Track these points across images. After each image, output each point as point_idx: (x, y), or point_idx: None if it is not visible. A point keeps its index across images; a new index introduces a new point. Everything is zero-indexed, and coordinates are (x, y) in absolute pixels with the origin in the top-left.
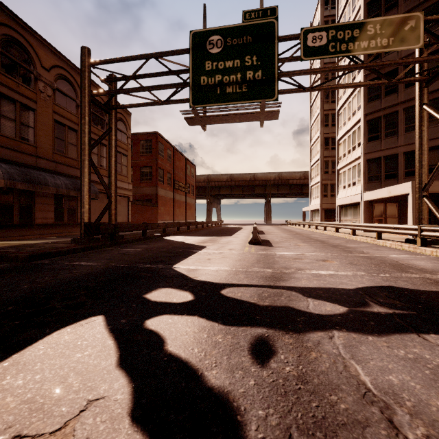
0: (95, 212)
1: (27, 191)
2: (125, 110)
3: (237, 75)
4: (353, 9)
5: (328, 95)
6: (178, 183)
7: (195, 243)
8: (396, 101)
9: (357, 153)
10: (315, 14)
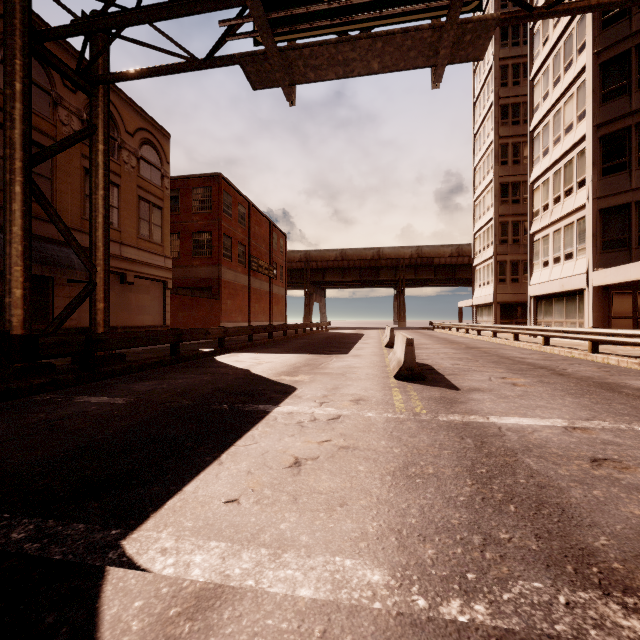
0: None
1: None
2: (159, 128)
3: None
4: None
5: (506, 111)
6: (257, 261)
7: (272, 374)
8: None
9: (575, 199)
10: None
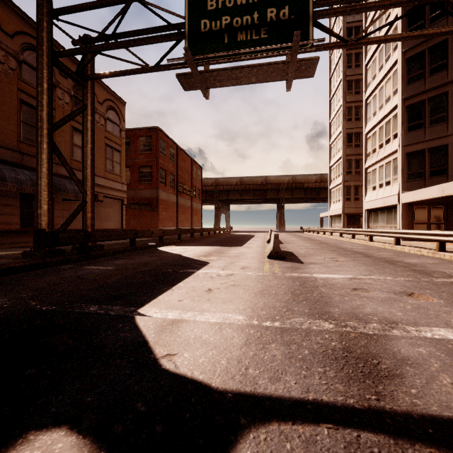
0: (78, 216)
1: None
2: (118, 98)
3: (253, 15)
4: None
5: (351, 85)
6: (182, 186)
7: (194, 256)
8: (445, 80)
9: (392, 146)
10: None
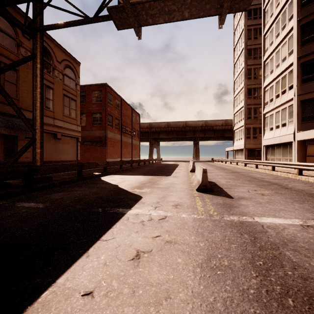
0: None
1: None
2: (74, 59)
3: None
4: None
5: (250, 52)
6: (125, 128)
7: (129, 188)
8: None
9: (287, 96)
10: None
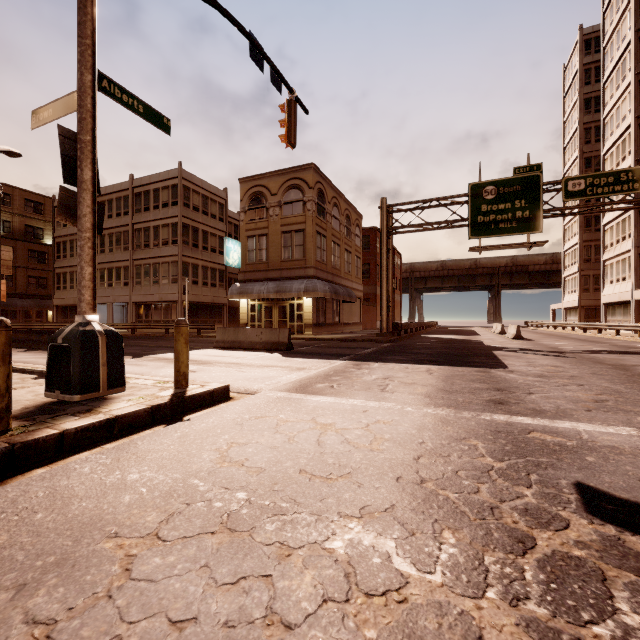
0: (345, 313)
1: (323, 299)
2: (360, 215)
3: (508, 215)
4: (623, 79)
5: (589, 162)
6: None
7: (463, 338)
8: None
9: (627, 245)
10: (571, 58)
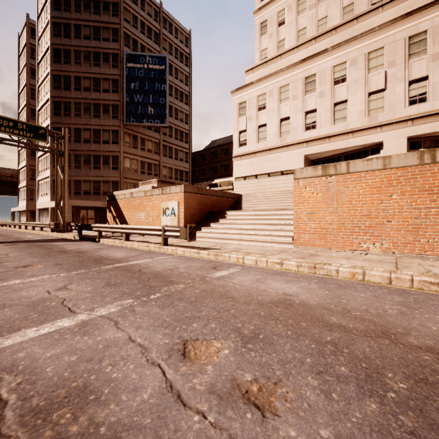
0: None
1: None
2: None
3: None
4: (46, 68)
5: (34, 112)
6: None
7: None
8: (70, 148)
9: (48, 173)
10: (23, 32)
